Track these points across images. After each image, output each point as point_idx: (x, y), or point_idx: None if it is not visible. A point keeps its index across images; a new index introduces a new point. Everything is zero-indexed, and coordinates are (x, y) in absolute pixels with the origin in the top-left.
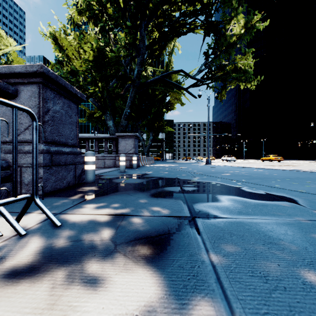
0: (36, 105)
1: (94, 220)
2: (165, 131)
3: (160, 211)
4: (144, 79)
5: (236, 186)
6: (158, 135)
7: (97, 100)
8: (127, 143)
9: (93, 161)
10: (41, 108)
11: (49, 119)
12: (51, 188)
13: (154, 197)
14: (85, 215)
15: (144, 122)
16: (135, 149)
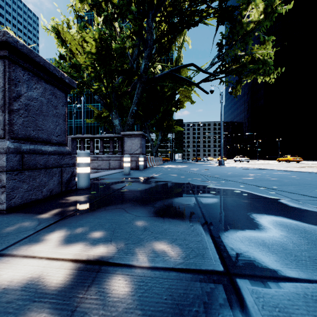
0: (1, 88)
1: (39, 279)
2: (174, 131)
3: (167, 251)
4: (152, 75)
5: (271, 197)
6: (167, 135)
7: (102, 98)
8: (133, 143)
9: (87, 162)
10: (6, 92)
11: (21, 107)
12: (21, 199)
13: (159, 216)
14: (35, 259)
15: (153, 121)
16: (142, 149)
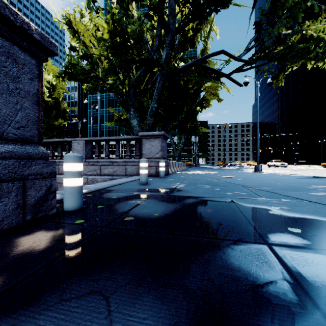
0: None
1: None
2: (199, 133)
3: None
4: None
5: None
6: (190, 138)
7: (118, 95)
8: (153, 145)
9: (78, 170)
10: None
11: None
12: None
13: None
14: None
15: (175, 122)
16: (163, 152)
